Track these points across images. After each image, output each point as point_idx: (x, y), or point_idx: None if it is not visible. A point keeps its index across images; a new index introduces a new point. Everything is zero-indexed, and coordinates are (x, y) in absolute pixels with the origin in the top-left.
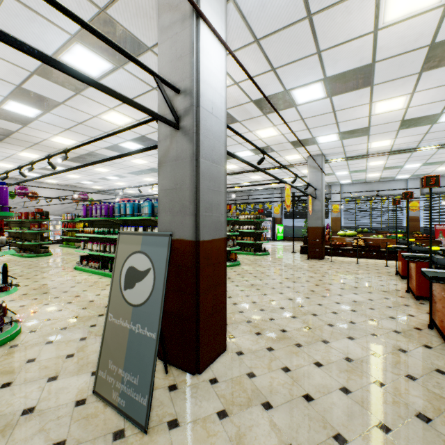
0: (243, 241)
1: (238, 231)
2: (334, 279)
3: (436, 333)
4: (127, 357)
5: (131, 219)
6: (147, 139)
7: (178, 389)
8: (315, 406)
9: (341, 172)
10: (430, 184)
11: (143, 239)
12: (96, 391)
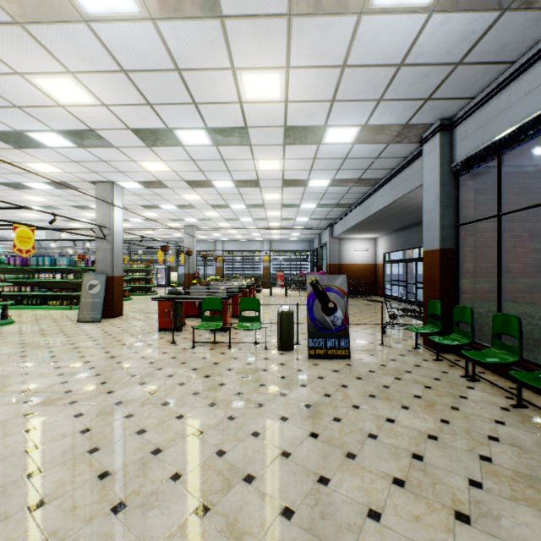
0: (136, 285)
1: (132, 278)
2: None
3: None
4: (92, 308)
5: (44, 268)
6: (53, 207)
7: (107, 320)
8: (150, 317)
9: (216, 234)
10: (204, 257)
11: (96, 275)
12: (79, 321)
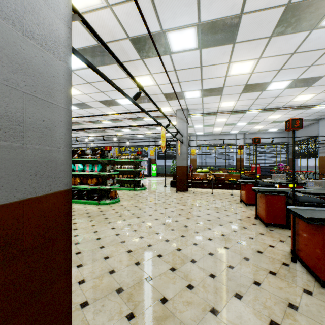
0: (123, 179)
1: (120, 170)
2: (200, 211)
3: (301, 267)
4: None
5: None
6: None
7: None
8: None
9: (198, 125)
10: (295, 126)
11: None
12: None
